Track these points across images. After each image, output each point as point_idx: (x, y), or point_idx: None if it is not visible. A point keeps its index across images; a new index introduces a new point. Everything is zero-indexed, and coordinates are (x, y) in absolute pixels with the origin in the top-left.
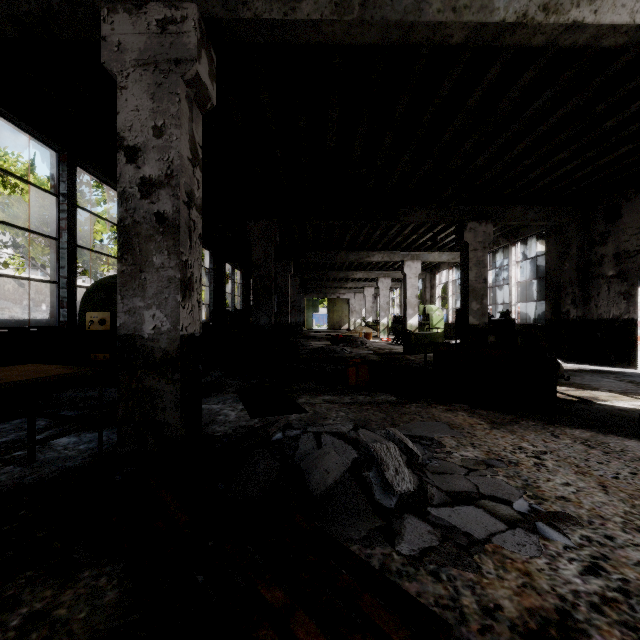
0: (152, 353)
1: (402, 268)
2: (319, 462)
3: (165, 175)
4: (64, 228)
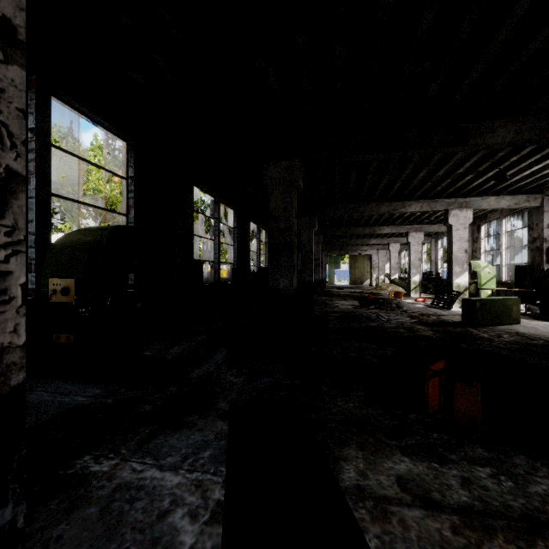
0: None
1: (446, 218)
2: None
3: None
4: (32, 172)
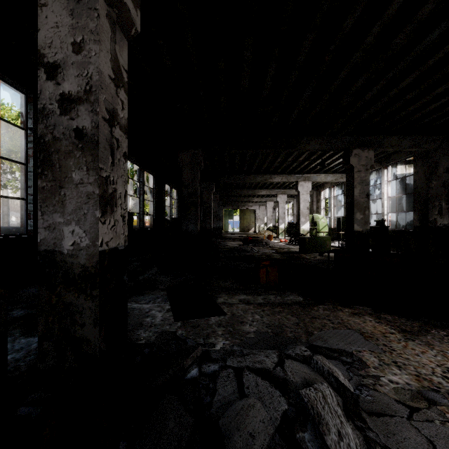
0: (71, 269)
1: (296, 187)
2: (242, 421)
3: (84, 91)
4: (31, 155)
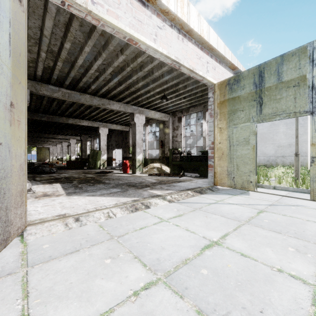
0: None
1: (69, 141)
2: (46, 169)
3: None
4: None
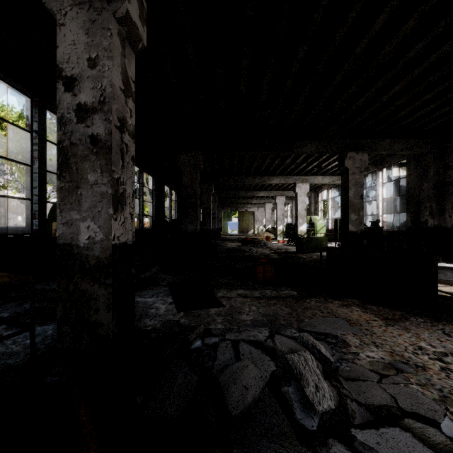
0: (87, 260)
1: (294, 188)
2: (238, 377)
3: (98, 101)
4: (36, 157)
